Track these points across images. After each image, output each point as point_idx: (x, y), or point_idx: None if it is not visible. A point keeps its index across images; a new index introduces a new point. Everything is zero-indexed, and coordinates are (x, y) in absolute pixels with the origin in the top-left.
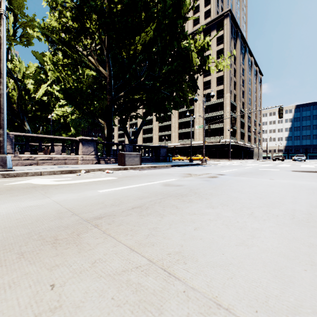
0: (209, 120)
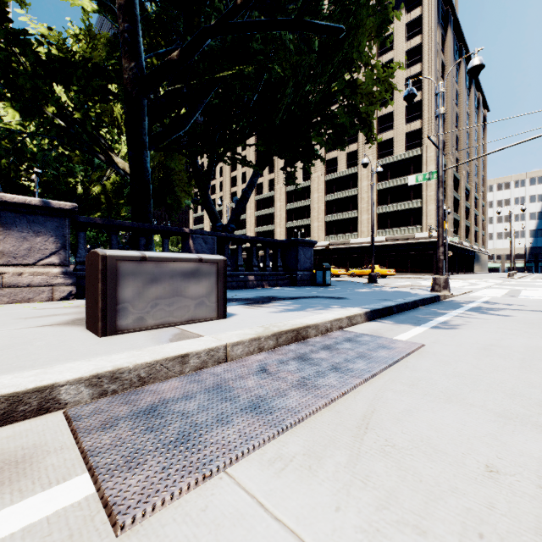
0: (389, 194)
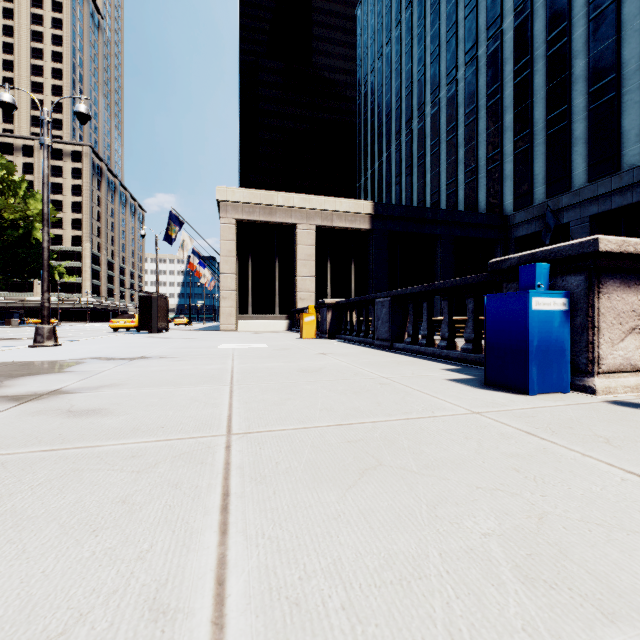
0: None
